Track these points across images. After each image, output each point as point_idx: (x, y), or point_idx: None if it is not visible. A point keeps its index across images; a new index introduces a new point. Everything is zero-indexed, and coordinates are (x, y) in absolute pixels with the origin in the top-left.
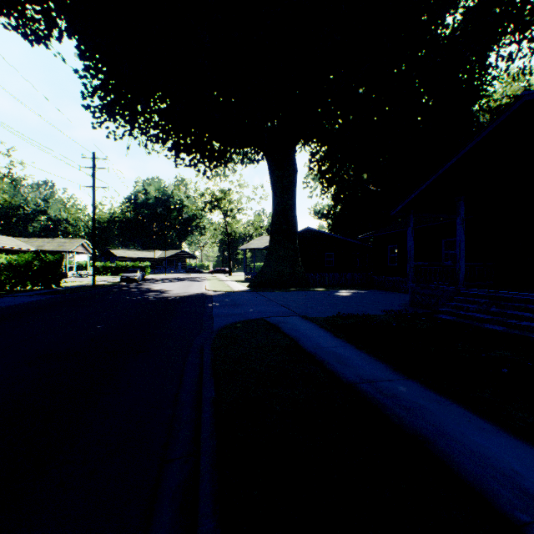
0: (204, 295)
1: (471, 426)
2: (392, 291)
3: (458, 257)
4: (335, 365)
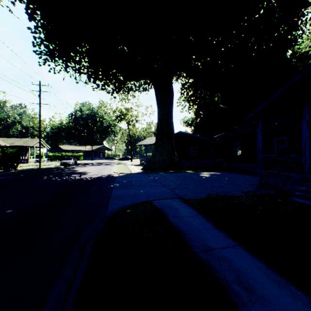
0: (110, 177)
1: None
2: (237, 173)
3: (303, 151)
4: (239, 293)
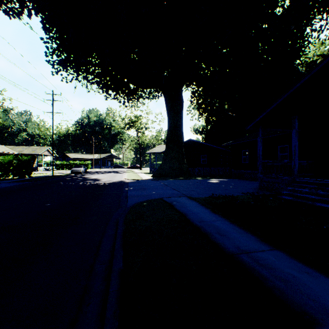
0: (123, 182)
1: None
2: (245, 179)
3: (293, 156)
4: (216, 236)
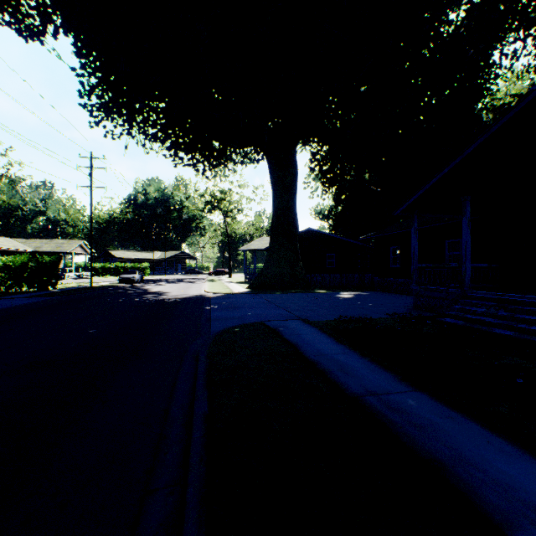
0: (203, 297)
1: (492, 448)
2: (394, 293)
3: (464, 258)
4: (338, 374)
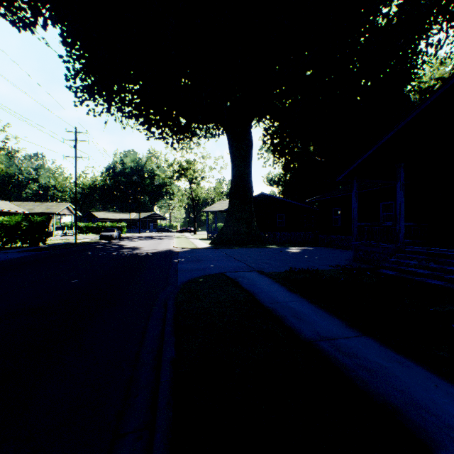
0: (172, 252)
1: (440, 392)
2: (336, 248)
3: (398, 218)
4: (292, 320)
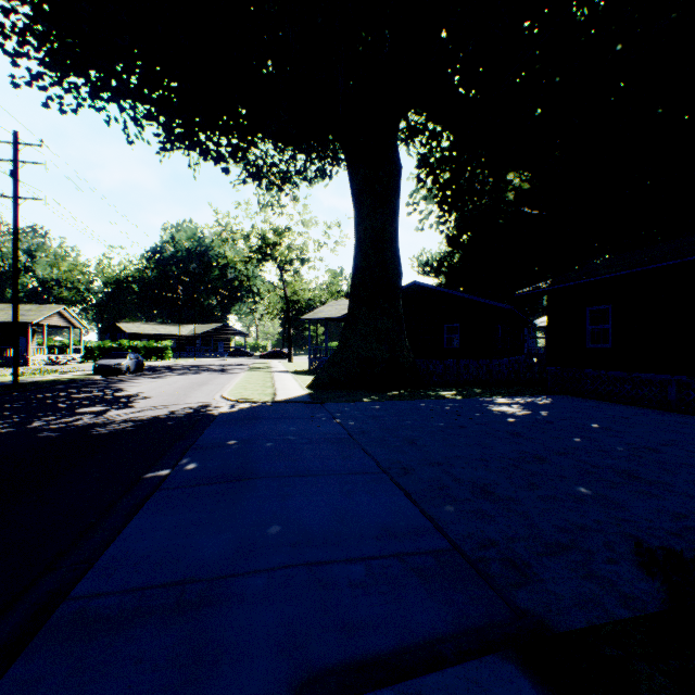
0: (198, 417)
1: None
2: (601, 400)
3: None
4: None
